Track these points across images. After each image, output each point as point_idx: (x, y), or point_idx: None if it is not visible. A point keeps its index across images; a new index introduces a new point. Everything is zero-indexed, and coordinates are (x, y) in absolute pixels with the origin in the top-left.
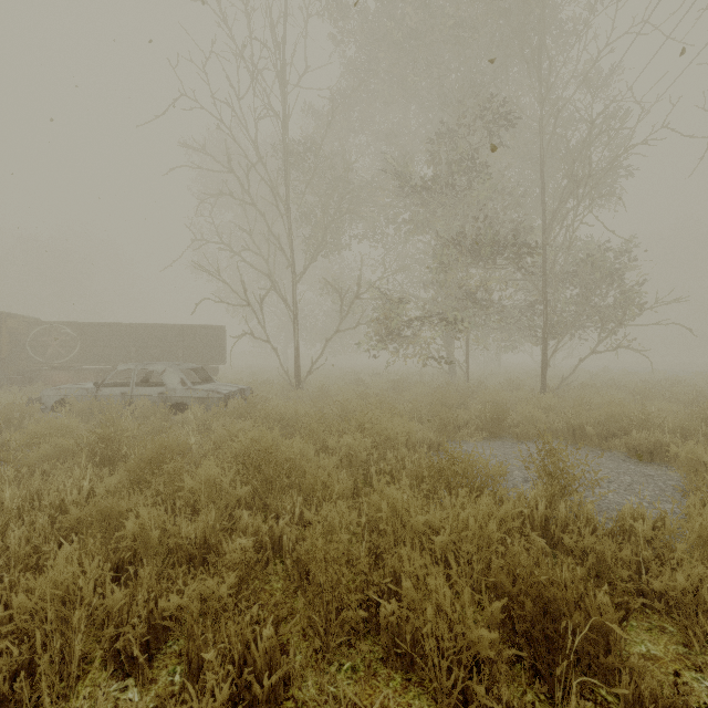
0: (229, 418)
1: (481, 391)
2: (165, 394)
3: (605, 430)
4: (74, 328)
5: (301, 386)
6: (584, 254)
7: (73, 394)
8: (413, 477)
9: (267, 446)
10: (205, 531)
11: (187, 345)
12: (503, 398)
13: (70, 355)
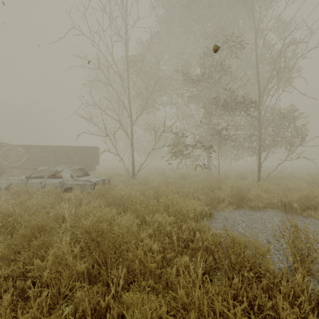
0: (93, 198)
1: (226, 179)
2: (62, 182)
3: (303, 205)
4: (23, 147)
5: (135, 177)
6: (277, 111)
7: (15, 182)
8: (203, 249)
9: (103, 228)
10: (38, 318)
11: (79, 156)
12: (241, 185)
13: (21, 161)
